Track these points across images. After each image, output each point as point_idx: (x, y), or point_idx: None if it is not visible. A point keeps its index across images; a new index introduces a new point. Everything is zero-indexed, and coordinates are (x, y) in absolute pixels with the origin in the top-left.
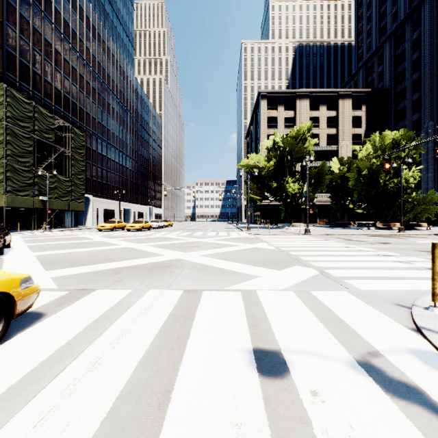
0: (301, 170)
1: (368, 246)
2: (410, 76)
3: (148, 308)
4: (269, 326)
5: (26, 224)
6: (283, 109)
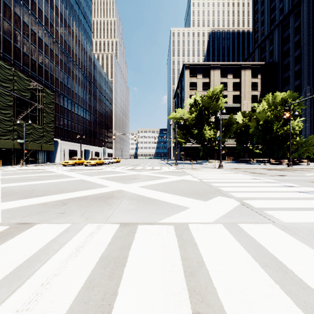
0: (215, 121)
1: (270, 177)
2: (293, 53)
3: (79, 249)
4: (208, 275)
5: (8, 161)
6: (201, 77)
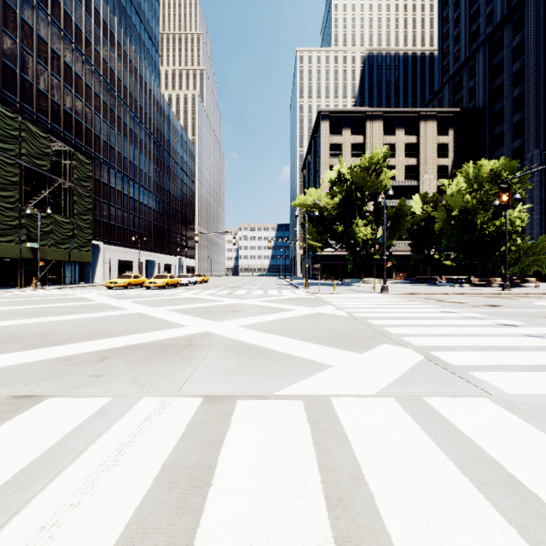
0: (374, 210)
1: (473, 310)
2: (510, 92)
3: (123, 450)
4: (373, 506)
5: (11, 280)
6: (350, 133)
